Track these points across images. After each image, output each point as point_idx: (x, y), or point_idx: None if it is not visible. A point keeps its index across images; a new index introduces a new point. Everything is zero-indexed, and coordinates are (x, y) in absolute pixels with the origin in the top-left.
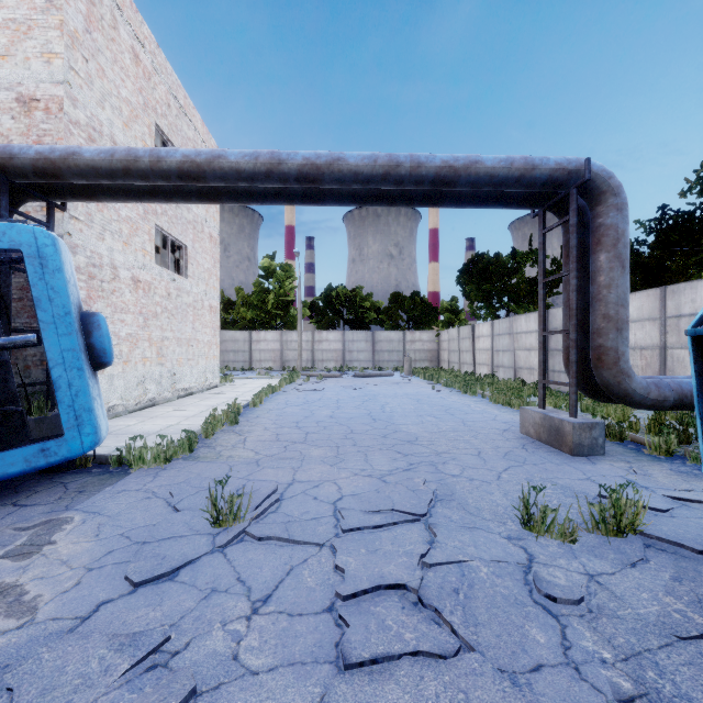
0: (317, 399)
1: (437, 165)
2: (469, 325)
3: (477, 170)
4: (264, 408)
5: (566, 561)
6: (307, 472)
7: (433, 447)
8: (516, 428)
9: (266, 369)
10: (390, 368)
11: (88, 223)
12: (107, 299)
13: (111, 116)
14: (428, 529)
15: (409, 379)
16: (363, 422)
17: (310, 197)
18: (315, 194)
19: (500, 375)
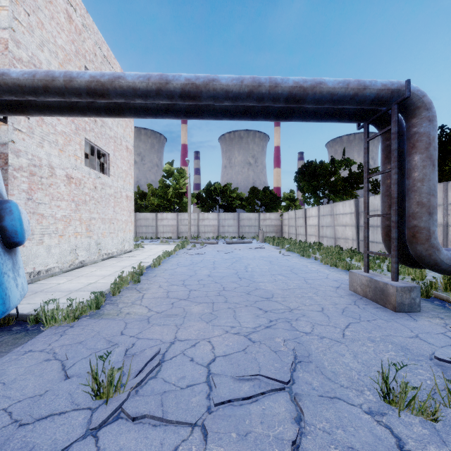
0: (200, 261)
1: (290, 85)
2: (302, 209)
3: (321, 90)
4: (161, 268)
5: (437, 450)
6: (187, 330)
7: (286, 304)
8: (345, 286)
9: (167, 238)
10: (249, 237)
11: (29, 134)
12: (45, 190)
13: (49, 58)
14: (294, 401)
15: (262, 245)
16: (232, 280)
17: (192, 112)
18: (196, 110)
19: (324, 242)
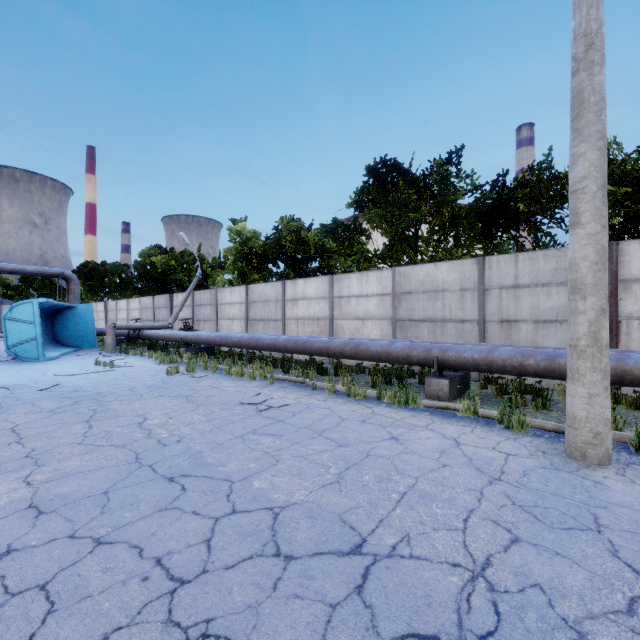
0: None
1: (10, 268)
2: None
3: (26, 271)
4: None
5: None
6: None
7: None
8: None
9: None
10: None
11: None
12: None
13: None
14: None
15: None
16: None
17: None
18: None
19: None
